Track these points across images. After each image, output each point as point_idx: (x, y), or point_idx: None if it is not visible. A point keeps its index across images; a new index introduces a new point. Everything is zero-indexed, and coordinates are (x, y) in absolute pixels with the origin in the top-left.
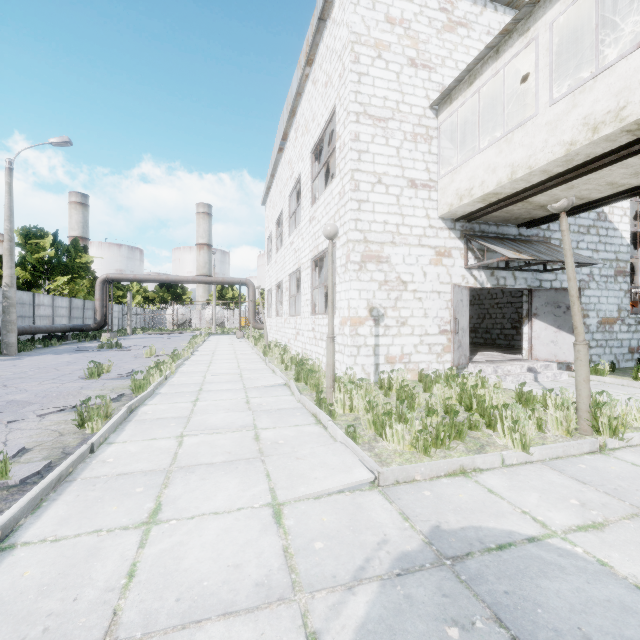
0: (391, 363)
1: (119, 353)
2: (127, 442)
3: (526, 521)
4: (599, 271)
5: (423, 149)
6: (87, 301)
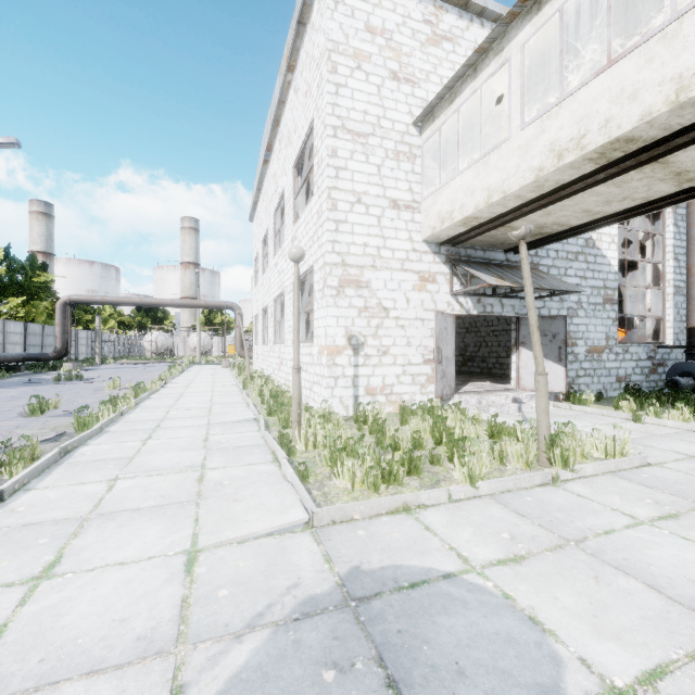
0: (372, 395)
1: (78, 386)
2: (49, 488)
3: (450, 557)
4: (587, 299)
5: (406, 168)
6: (47, 326)
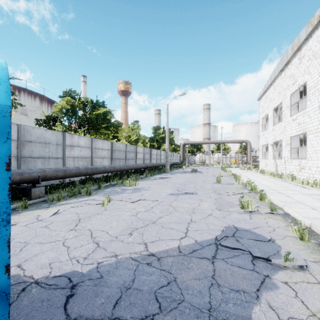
0: None
1: (203, 174)
2: (292, 208)
3: None
4: None
5: None
6: (171, 153)
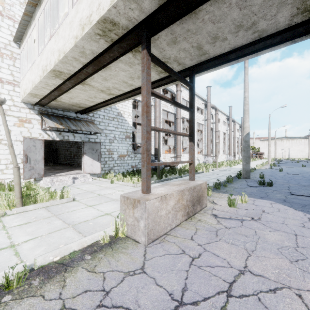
0: None
1: None
2: None
3: None
4: (118, 136)
5: (9, 63)
6: None
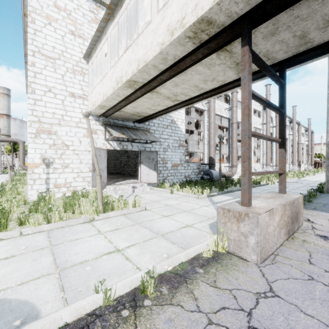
0: (58, 187)
1: None
2: None
3: None
4: (172, 144)
5: (79, 78)
6: None
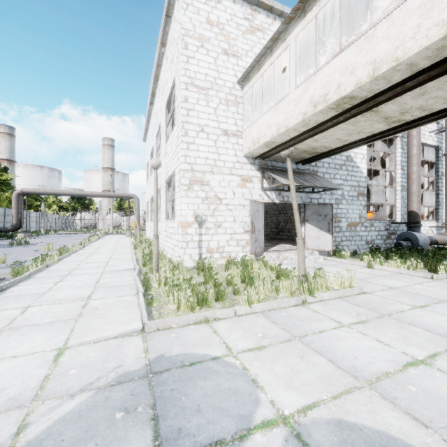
0: (210, 253)
1: (24, 248)
2: None
3: (221, 348)
4: (348, 193)
5: (233, 110)
6: (8, 209)
